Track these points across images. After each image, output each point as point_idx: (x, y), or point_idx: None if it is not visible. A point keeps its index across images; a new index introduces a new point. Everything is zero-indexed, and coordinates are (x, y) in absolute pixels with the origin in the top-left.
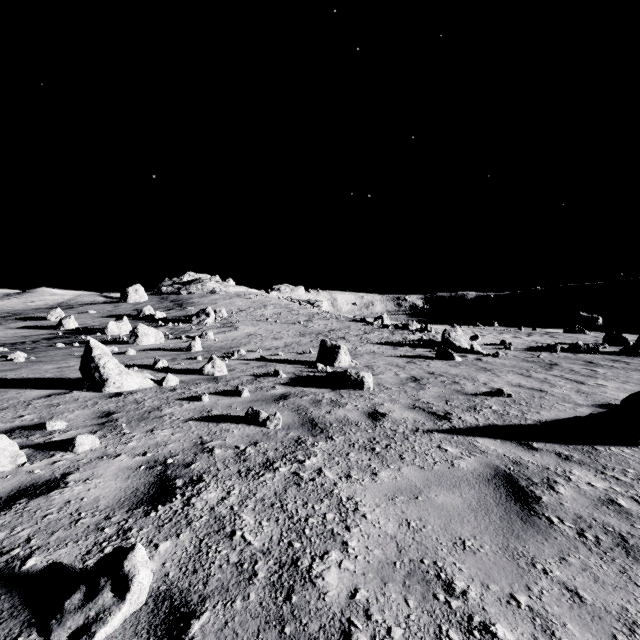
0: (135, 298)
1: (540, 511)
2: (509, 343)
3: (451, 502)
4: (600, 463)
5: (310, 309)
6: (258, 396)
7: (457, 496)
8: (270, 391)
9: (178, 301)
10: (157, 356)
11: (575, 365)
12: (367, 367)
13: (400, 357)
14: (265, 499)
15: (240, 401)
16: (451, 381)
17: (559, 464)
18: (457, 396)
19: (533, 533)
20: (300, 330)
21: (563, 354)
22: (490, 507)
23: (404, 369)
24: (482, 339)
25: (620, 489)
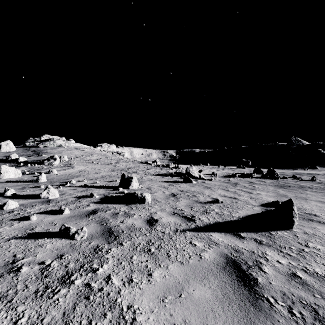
0: (6, 149)
1: (261, 293)
2: (216, 173)
3: (204, 295)
4: (277, 244)
5: (118, 156)
6: (75, 213)
7: (207, 288)
8: (85, 208)
9: (36, 151)
10: (11, 186)
11: (245, 184)
12: (148, 188)
13: (165, 182)
14: (51, 324)
15: (61, 218)
16: (192, 195)
17: (258, 248)
18: (196, 204)
19: (263, 319)
20: (111, 168)
21: (239, 178)
22: (230, 295)
23: (168, 189)
24: (203, 171)
25: (294, 263)
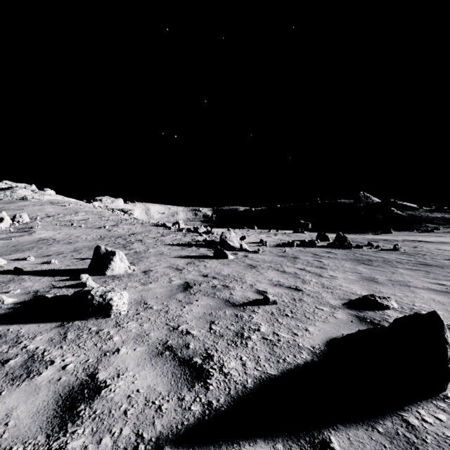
0: None
1: None
2: (265, 241)
3: None
4: None
5: (121, 216)
6: None
7: None
8: None
9: None
10: None
11: (308, 257)
12: (144, 273)
13: (183, 258)
14: None
15: None
16: (222, 285)
17: None
18: (224, 311)
19: None
20: (102, 234)
21: (298, 248)
22: None
23: (181, 272)
24: (248, 238)
25: None
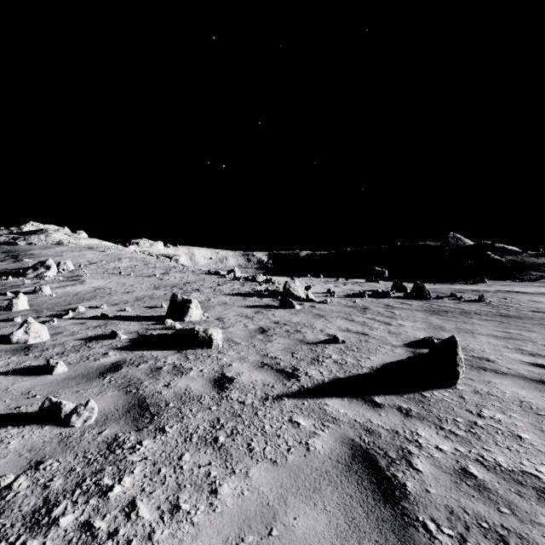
0: None
1: (413, 513)
2: (333, 291)
3: (315, 528)
4: (434, 414)
5: (167, 263)
6: (79, 370)
7: (320, 511)
8: (99, 360)
9: (13, 252)
10: None
11: (380, 308)
12: (218, 320)
13: (249, 307)
14: None
15: (48, 381)
16: (294, 330)
17: (404, 423)
18: (301, 346)
19: None
20: (155, 283)
21: (370, 299)
22: (361, 523)
23: (253, 320)
24: (313, 288)
25: (464, 449)
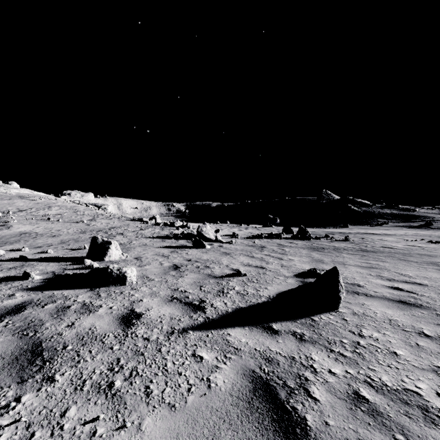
0: None
1: None
2: (237, 234)
3: None
4: (324, 337)
5: (96, 211)
6: None
7: None
8: (1, 302)
9: None
10: None
11: (274, 247)
12: (136, 259)
13: (166, 248)
14: None
15: None
16: (204, 266)
17: (299, 349)
18: (209, 280)
19: None
20: (82, 228)
21: (266, 240)
22: None
23: (168, 258)
24: (222, 232)
25: (353, 371)
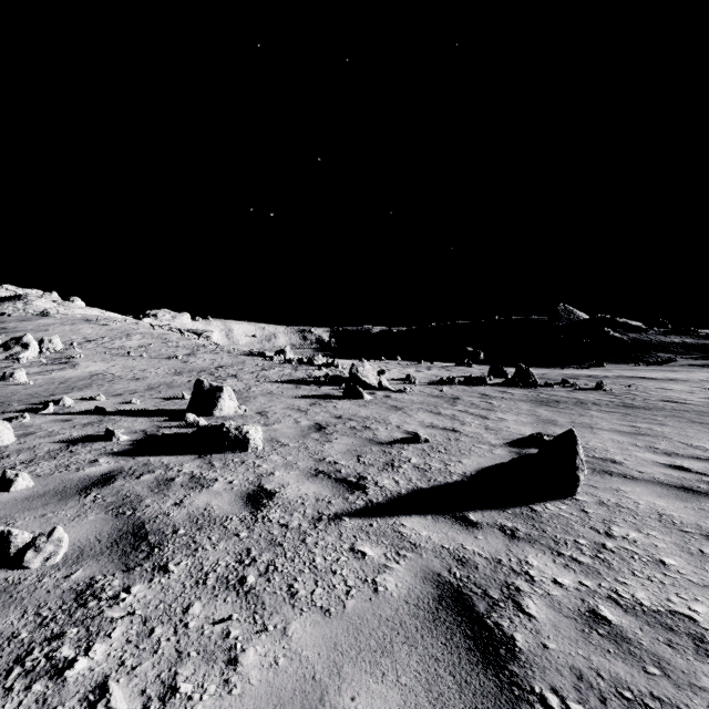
0: None
1: (525, 681)
2: (414, 377)
3: None
4: (549, 535)
5: (195, 340)
6: (51, 484)
7: (391, 685)
8: (83, 470)
9: None
10: None
11: (474, 398)
12: (260, 414)
13: (303, 398)
14: None
15: (1, 502)
16: (362, 426)
17: (510, 549)
18: (370, 448)
19: None
20: (176, 367)
21: (461, 387)
22: (451, 701)
23: (307, 414)
24: (388, 374)
25: (591, 583)
